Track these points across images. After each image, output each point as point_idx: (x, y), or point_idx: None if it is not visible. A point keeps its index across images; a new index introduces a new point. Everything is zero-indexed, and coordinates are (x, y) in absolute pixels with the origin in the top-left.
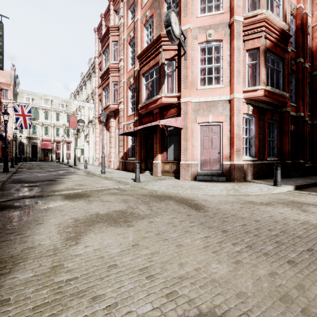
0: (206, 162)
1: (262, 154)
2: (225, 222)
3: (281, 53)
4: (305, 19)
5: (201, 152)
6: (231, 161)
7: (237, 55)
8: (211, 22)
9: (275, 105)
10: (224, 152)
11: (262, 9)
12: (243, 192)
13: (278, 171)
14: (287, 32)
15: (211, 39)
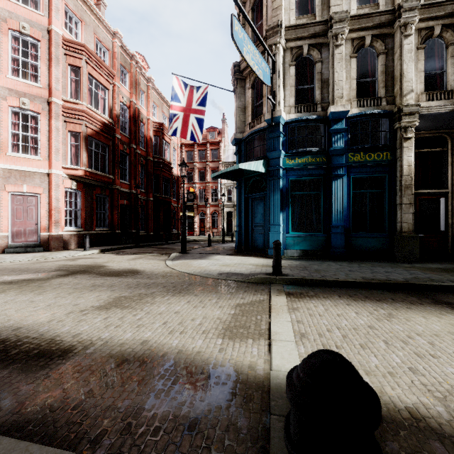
0: (21, 233)
1: (90, 225)
2: (0, 271)
3: (106, 141)
4: (138, 113)
5: (14, 223)
6: (50, 232)
7: (56, 134)
8: (26, 90)
9: (103, 182)
10: (42, 223)
11: (83, 101)
12: (49, 257)
13: (87, 239)
14: (110, 125)
15: (26, 108)
